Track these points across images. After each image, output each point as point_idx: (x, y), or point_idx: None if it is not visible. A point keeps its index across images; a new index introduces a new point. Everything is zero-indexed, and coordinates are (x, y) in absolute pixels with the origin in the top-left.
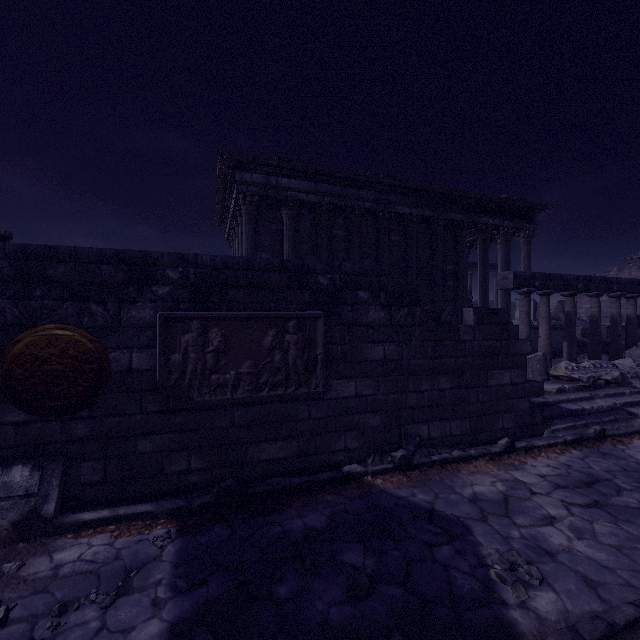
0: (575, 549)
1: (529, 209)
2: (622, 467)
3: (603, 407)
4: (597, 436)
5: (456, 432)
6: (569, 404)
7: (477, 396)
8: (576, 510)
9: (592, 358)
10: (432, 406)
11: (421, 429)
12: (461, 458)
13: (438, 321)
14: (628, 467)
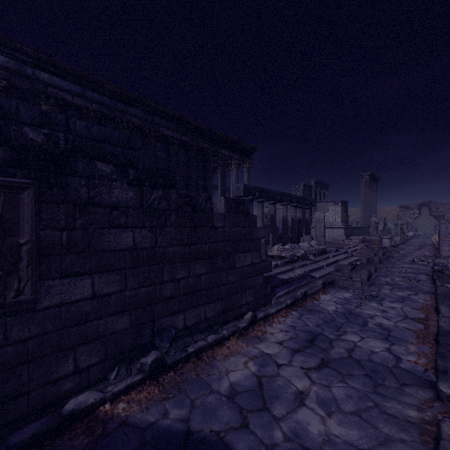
0: (332, 434)
1: (249, 149)
2: (324, 319)
3: (300, 275)
4: (303, 297)
5: (210, 315)
6: (282, 275)
7: (227, 278)
8: (315, 376)
9: (284, 243)
10: (188, 294)
11: (177, 320)
12: (216, 342)
13: (194, 207)
14: (326, 318)
